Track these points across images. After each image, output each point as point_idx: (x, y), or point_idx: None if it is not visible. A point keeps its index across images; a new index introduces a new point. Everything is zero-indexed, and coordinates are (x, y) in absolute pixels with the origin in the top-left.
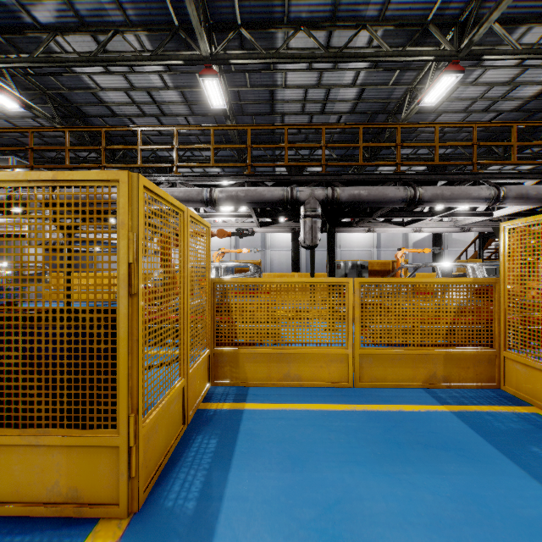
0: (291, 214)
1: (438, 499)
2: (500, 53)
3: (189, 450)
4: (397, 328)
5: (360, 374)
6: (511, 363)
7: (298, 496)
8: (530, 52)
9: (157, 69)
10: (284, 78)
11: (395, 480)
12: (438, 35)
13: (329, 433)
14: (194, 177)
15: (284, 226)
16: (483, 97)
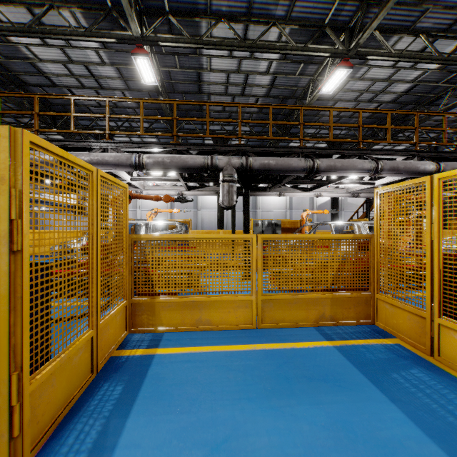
0: (214, 179)
1: (313, 428)
2: (379, 55)
3: (93, 398)
4: (293, 276)
5: (262, 317)
6: (382, 303)
7: (189, 437)
8: (401, 55)
9: (94, 45)
10: (209, 62)
11: (279, 413)
12: (333, 36)
13: (228, 372)
14: (124, 144)
15: (209, 190)
16: (368, 90)
